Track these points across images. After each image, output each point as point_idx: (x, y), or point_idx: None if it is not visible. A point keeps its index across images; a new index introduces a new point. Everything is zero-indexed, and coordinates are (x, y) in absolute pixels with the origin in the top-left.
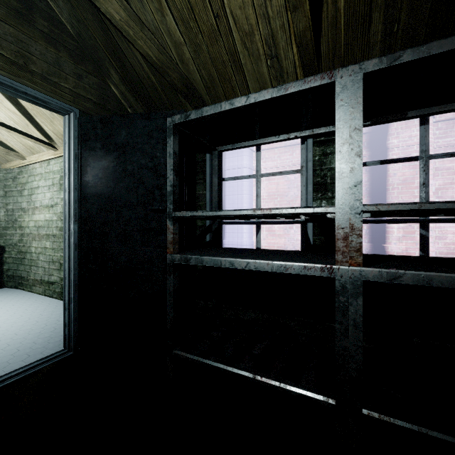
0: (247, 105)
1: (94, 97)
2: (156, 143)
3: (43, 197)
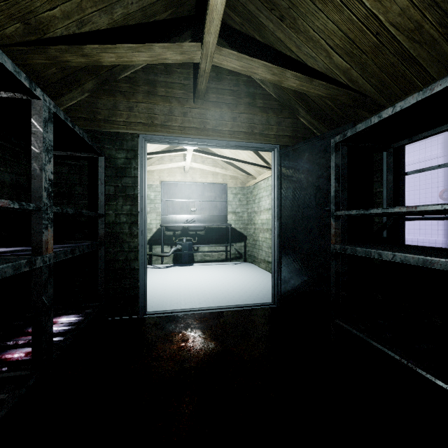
0: (394, 114)
1: (289, 133)
2: (330, 156)
3: (265, 203)
